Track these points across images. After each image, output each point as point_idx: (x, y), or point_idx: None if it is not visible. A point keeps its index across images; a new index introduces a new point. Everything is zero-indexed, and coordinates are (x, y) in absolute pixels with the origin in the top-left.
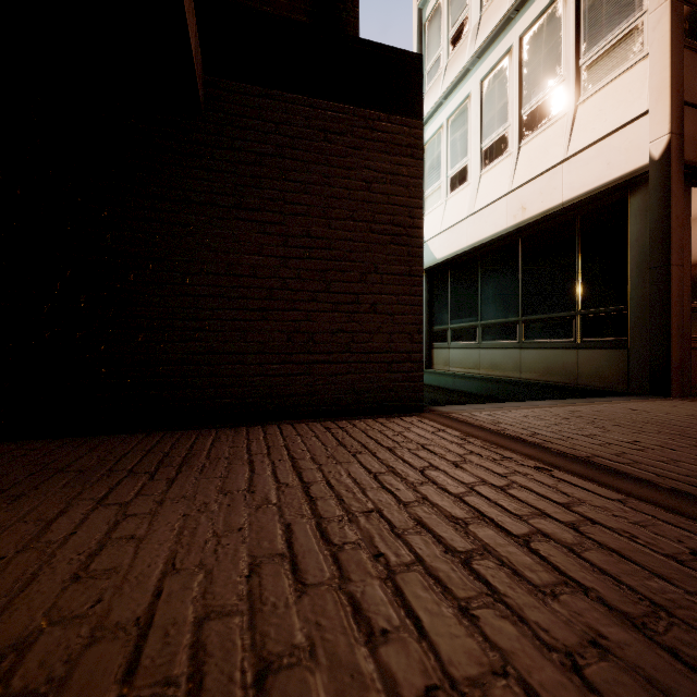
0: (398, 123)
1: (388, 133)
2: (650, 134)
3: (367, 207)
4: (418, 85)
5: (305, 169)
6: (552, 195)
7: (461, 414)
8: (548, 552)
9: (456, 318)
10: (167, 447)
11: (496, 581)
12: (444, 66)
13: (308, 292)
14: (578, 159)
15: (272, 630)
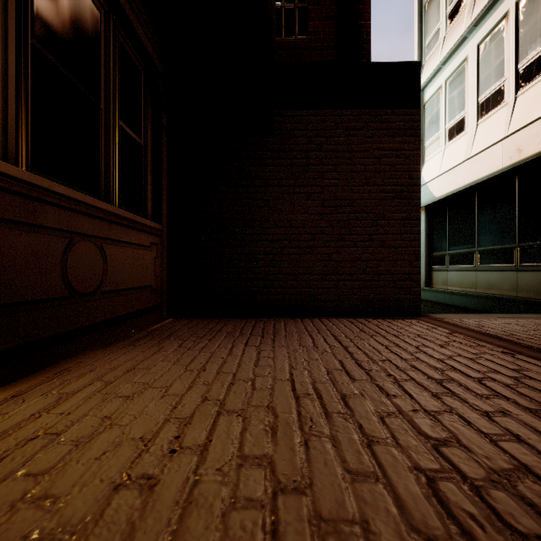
0: (400, 114)
1: (393, 122)
2: None
3: (377, 175)
4: (416, 84)
5: (335, 156)
6: None
7: (451, 319)
8: (491, 385)
9: (454, 245)
10: (261, 325)
11: (455, 390)
12: (443, 38)
13: (337, 235)
14: None
15: (344, 388)
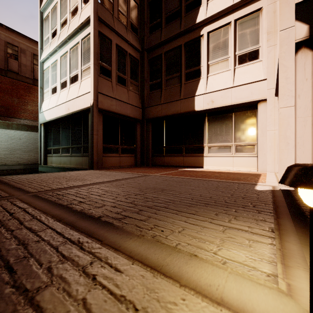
0: None
1: None
2: (91, 98)
3: None
4: None
5: None
6: (75, 107)
7: (1, 177)
8: None
9: (54, 144)
10: None
11: None
12: (50, 43)
13: None
14: (79, 98)
15: None
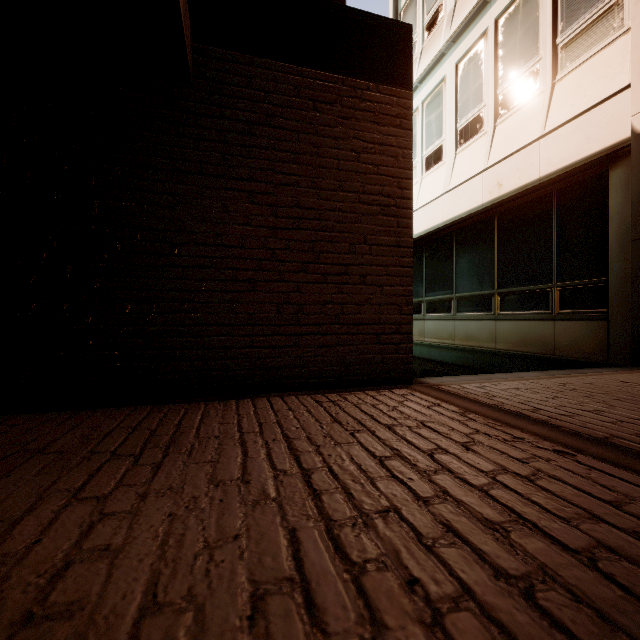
0: (386, 93)
1: (377, 103)
2: (633, 107)
3: (356, 177)
4: (407, 55)
5: (294, 138)
6: (529, 171)
7: (451, 386)
8: (627, 579)
9: (431, 291)
10: (154, 423)
11: (580, 630)
12: (420, 52)
13: (297, 263)
14: (556, 135)
15: None
